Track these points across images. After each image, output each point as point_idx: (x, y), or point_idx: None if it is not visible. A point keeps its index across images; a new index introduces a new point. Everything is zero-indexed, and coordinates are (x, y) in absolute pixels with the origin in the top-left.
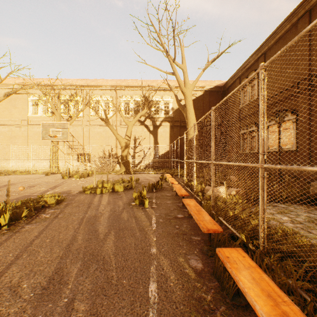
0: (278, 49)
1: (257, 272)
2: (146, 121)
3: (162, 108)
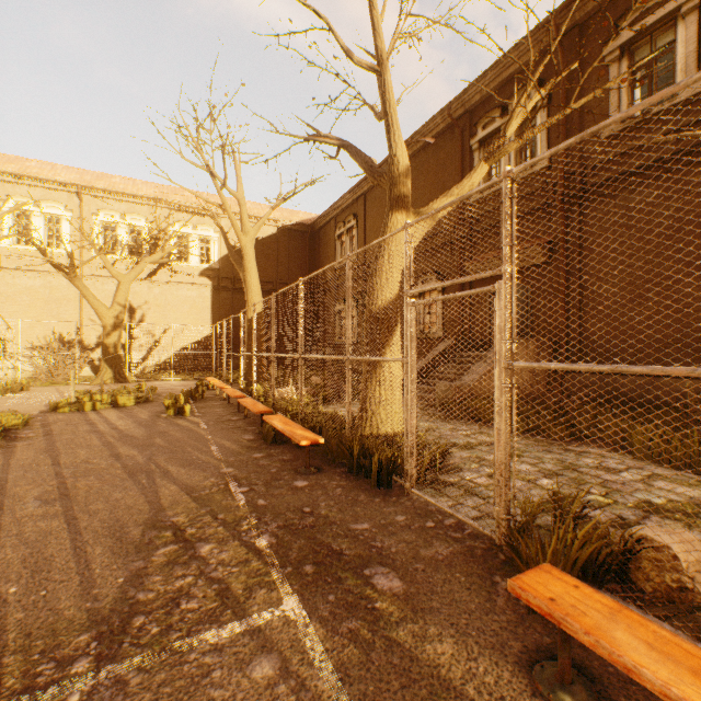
0: (379, 196)
1: (284, 419)
2: (159, 271)
3: (196, 250)
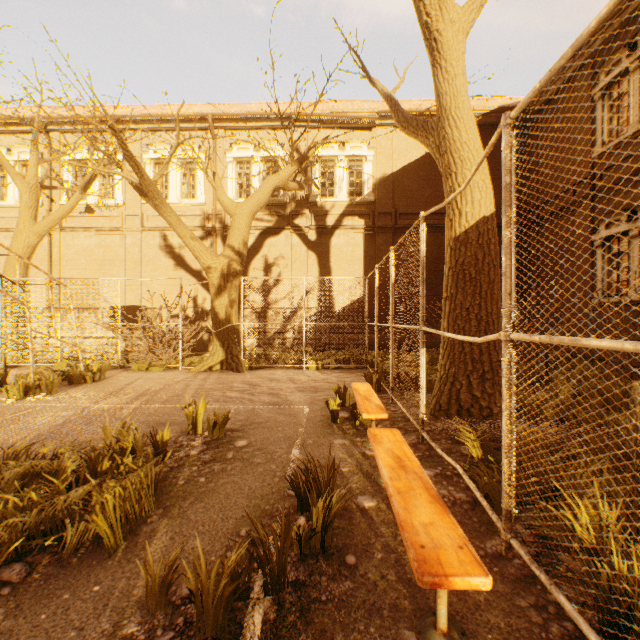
0: None
1: None
2: (297, 214)
3: (343, 178)
